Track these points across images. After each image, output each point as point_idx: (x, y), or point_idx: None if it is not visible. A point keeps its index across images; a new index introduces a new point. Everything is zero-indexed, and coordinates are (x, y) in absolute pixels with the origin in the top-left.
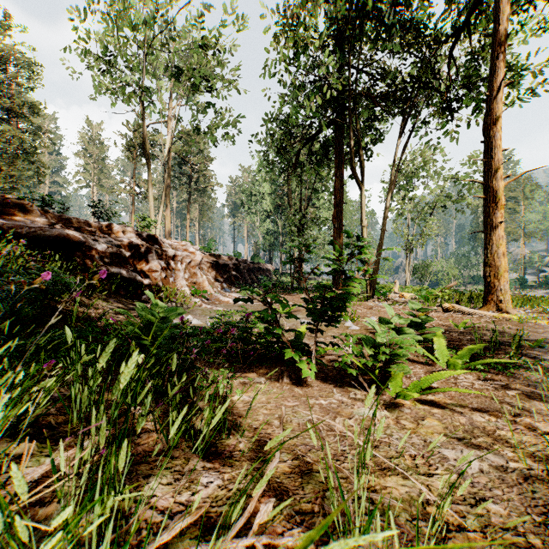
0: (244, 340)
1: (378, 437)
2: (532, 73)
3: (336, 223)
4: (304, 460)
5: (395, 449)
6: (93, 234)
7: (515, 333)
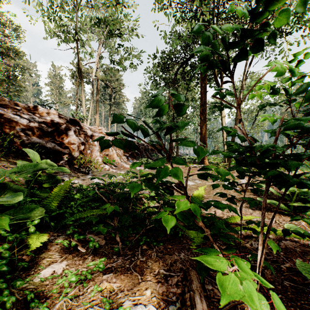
0: (121, 214)
1: None
2: None
3: (202, 117)
4: None
5: None
6: (17, 111)
7: None
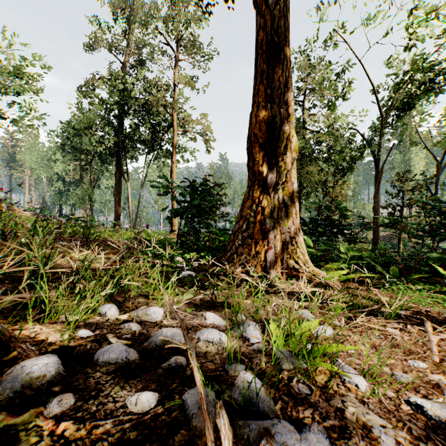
0: None
1: None
2: (191, 153)
3: (116, 198)
4: None
5: None
6: None
7: None
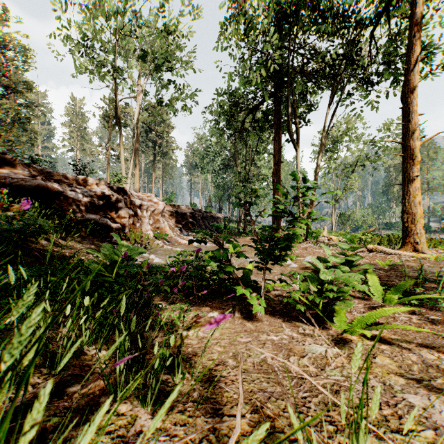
0: (198, 277)
1: (374, 413)
2: (441, 50)
3: (275, 178)
4: (264, 412)
5: (357, 394)
6: (71, 186)
7: (434, 270)
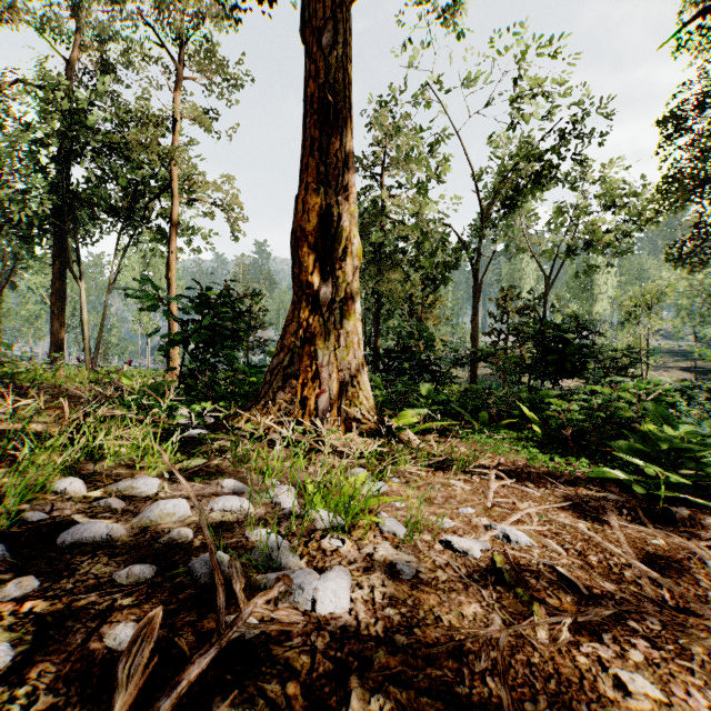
0: None
1: None
2: (204, 238)
3: (55, 310)
4: None
5: None
6: None
7: None
